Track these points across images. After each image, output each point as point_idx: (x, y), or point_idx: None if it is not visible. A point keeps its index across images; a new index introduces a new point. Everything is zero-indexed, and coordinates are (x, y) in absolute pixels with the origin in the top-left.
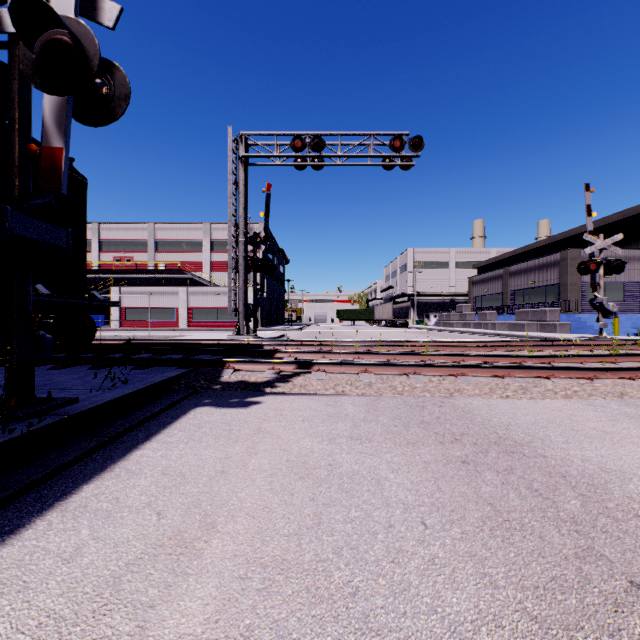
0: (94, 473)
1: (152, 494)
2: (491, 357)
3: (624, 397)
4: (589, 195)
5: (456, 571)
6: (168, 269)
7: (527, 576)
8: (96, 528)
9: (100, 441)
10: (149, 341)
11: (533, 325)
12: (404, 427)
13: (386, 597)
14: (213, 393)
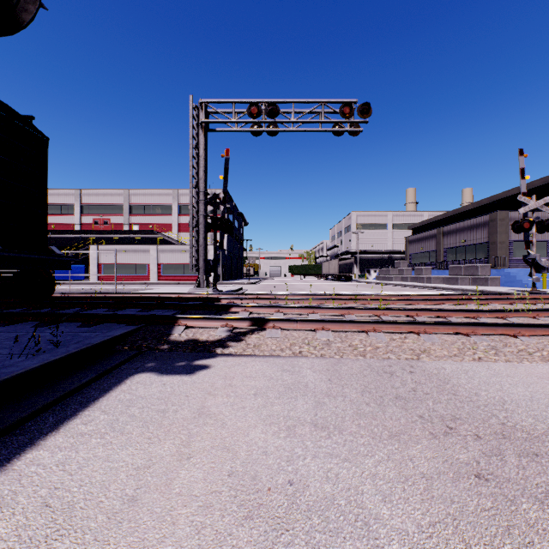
0: None
1: None
2: (444, 311)
3: None
4: (523, 159)
5: None
6: (141, 230)
7: None
8: None
9: None
10: (114, 294)
11: (466, 279)
12: (378, 406)
13: None
14: (160, 354)
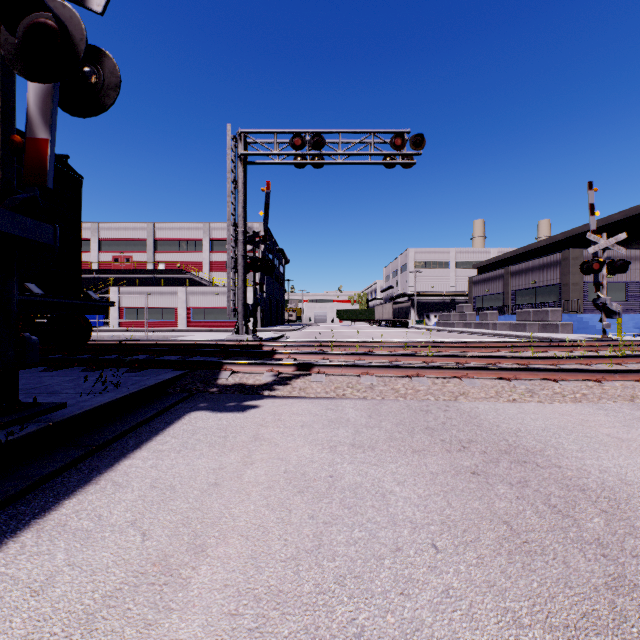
0: (77, 486)
1: (138, 510)
2: (495, 358)
3: (635, 401)
4: (592, 194)
5: (474, 605)
6: (167, 269)
7: (554, 612)
8: (73, 552)
9: (87, 450)
10: (147, 342)
11: (535, 325)
12: (408, 433)
13: (396, 639)
14: (209, 396)
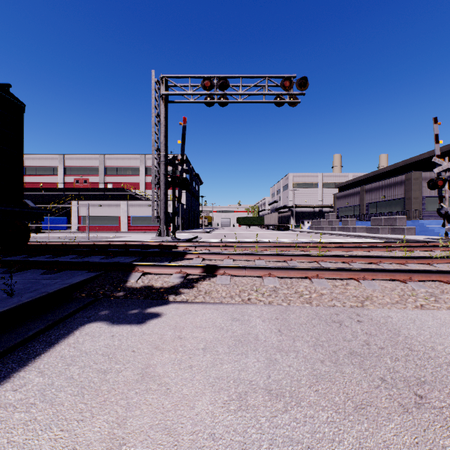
0: None
1: None
2: (376, 258)
3: None
4: (437, 127)
5: None
6: (114, 188)
7: None
8: None
9: None
10: (86, 242)
11: (386, 229)
12: (334, 364)
13: None
14: (116, 300)
